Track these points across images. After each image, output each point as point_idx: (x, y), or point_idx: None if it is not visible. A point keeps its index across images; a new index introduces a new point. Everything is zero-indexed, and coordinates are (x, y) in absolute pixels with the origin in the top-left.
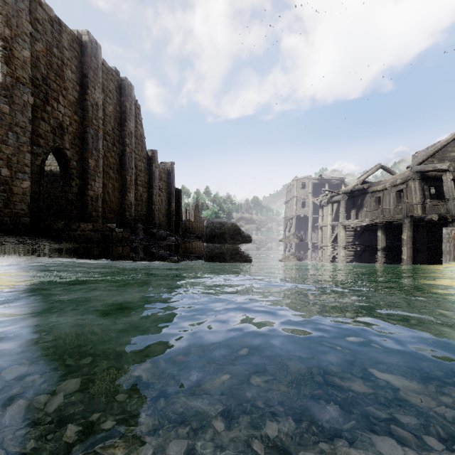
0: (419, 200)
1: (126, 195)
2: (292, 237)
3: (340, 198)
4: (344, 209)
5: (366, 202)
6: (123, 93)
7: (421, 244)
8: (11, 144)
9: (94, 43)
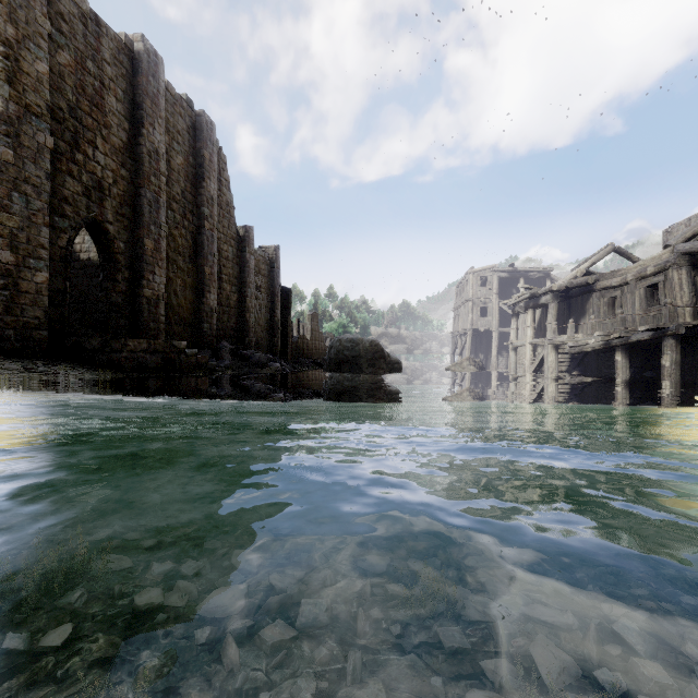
0: (688, 300)
1: (204, 297)
2: (467, 364)
3: (549, 300)
4: (555, 317)
5: (591, 307)
6: (199, 136)
7: (692, 376)
8: (17, 212)
9: (152, 54)
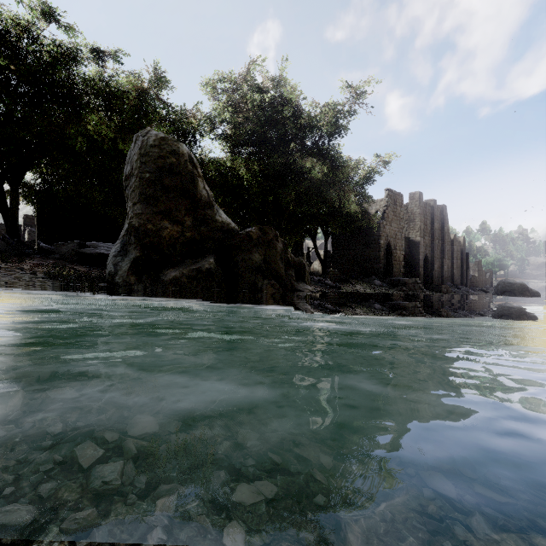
0: None
1: (444, 268)
2: None
3: None
4: None
5: None
6: (442, 213)
7: None
8: (421, 259)
9: (435, 202)
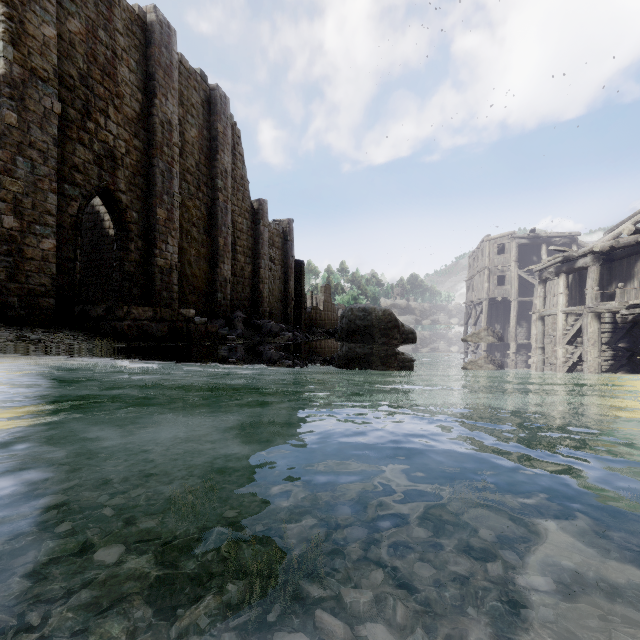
0: None
1: (218, 267)
2: (485, 334)
3: (588, 263)
4: (596, 282)
5: None
6: (213, 109)
7: None
8: (22, 177)
9: (165, 25)
